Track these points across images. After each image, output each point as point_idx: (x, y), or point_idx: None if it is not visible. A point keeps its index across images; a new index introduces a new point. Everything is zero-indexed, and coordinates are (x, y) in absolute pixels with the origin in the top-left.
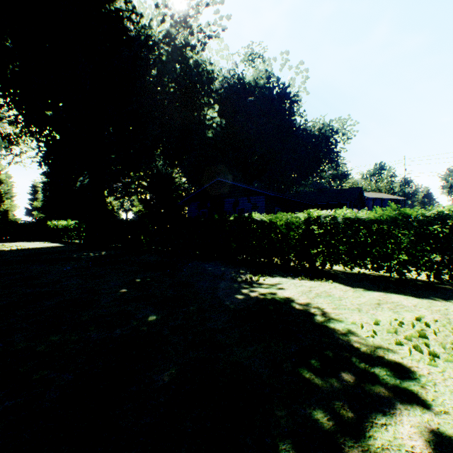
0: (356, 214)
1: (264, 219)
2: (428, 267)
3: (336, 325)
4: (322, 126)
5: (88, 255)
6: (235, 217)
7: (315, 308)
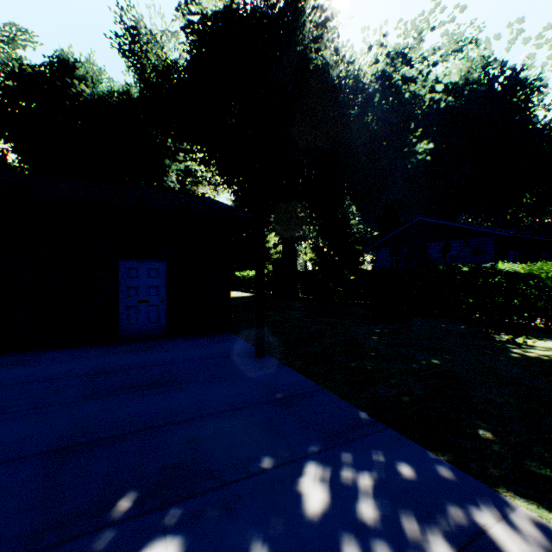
0: None
1: (517, 270)
2: None
3: None
4: None
5: (294, 305)
6: (470, 268)
7: None
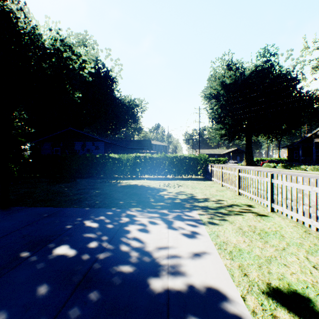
0: (153, 155)
1: (116, 156)
2: (172, 173)
3: (151, 186)
4: (130, 100)
5: None
6: (100, 155)
7: (144, 185)
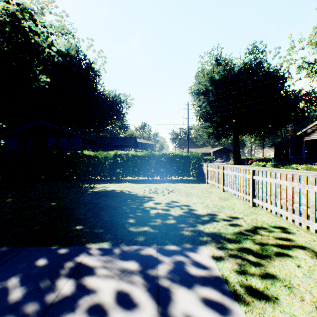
0: (137, 153)
1: (92, 154)
2: (160, 174)
3: (133, 193)
4: (115, 96)
5: None
6: (71, 153)
7: (125, 190)
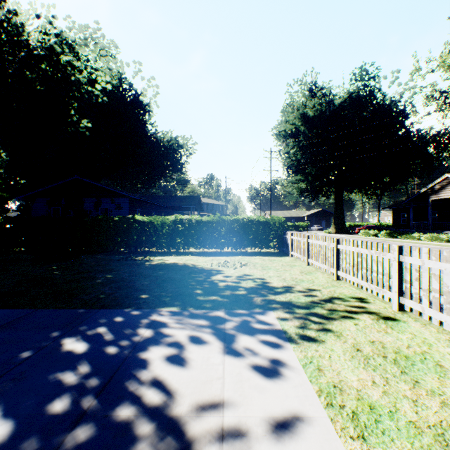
0: (202, 218)
1: (145, 219)
2: (232, 244)
3: (198, 266)
4: (171, 139)
5: None
6: (120, 218)
7: (188, 263)
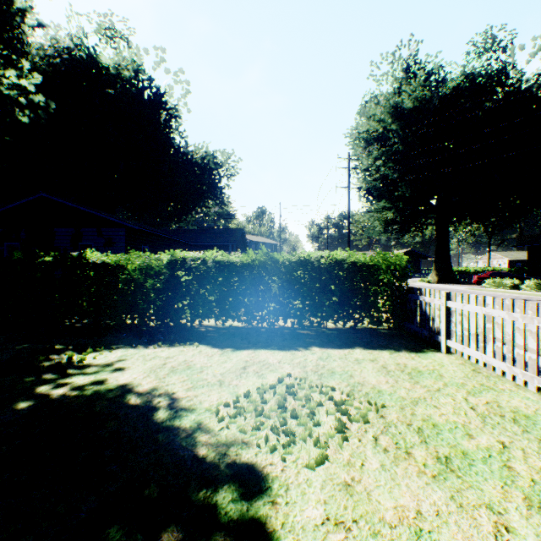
0: (228, 257)
1: (108, 260)
2: (294, 314)
3: (184, 421)
4: (206, 154)
5: None
6: (56, 257)
7: (162, 395)
